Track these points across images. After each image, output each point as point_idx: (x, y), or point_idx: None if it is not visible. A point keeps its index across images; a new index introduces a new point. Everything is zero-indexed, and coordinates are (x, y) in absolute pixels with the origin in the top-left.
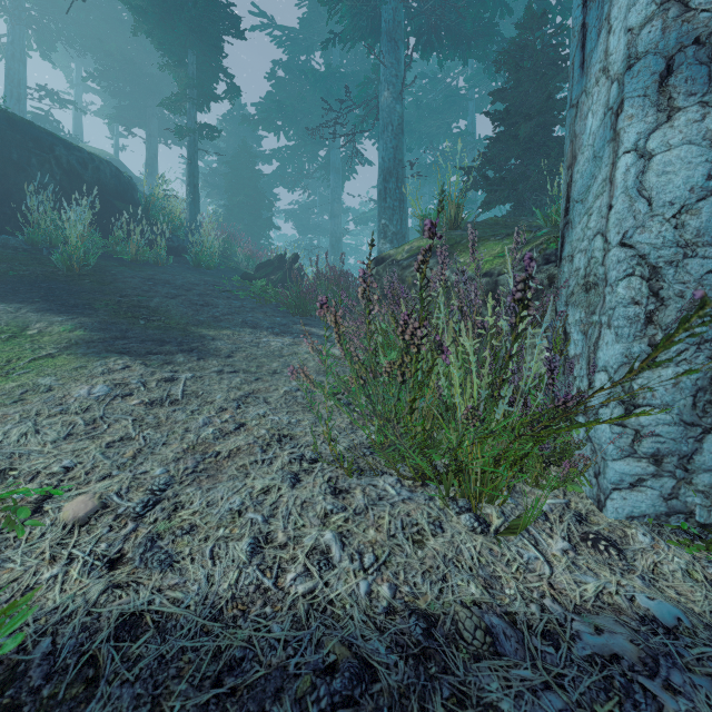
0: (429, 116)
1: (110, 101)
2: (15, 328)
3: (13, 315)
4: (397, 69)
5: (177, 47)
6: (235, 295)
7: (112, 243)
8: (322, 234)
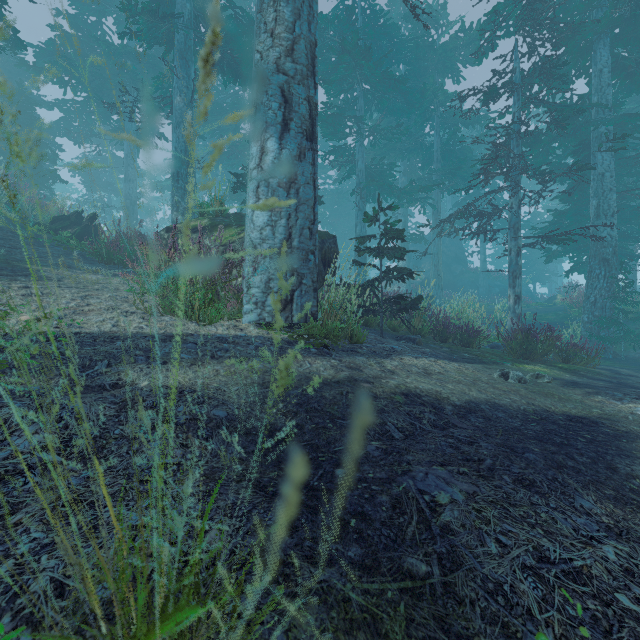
0: (221, 113)
1: None
2: None
3: None
4: (188, 82)
5: None
6: (38, 242)
7: None
8: (113, 192)
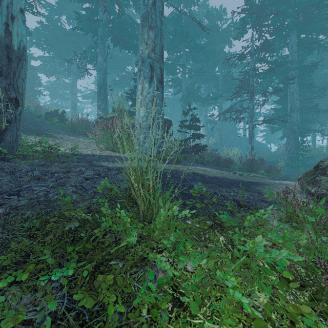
0: (117, 61)
1: None
2: None
3: None
4: (104, 50)
5: None
6: (44, 123)
7: None
8: (64, 99)
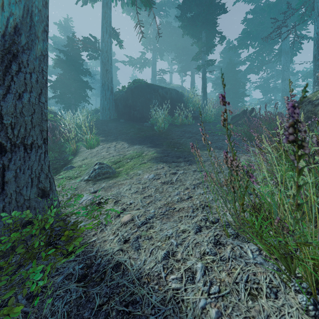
0: None
1: (180, 65)
2: (140, 153)
3: (141, 149)
4: None
5: (197, 33)
6: (217, 133)
7: (173, 119)
8: (277, 91)
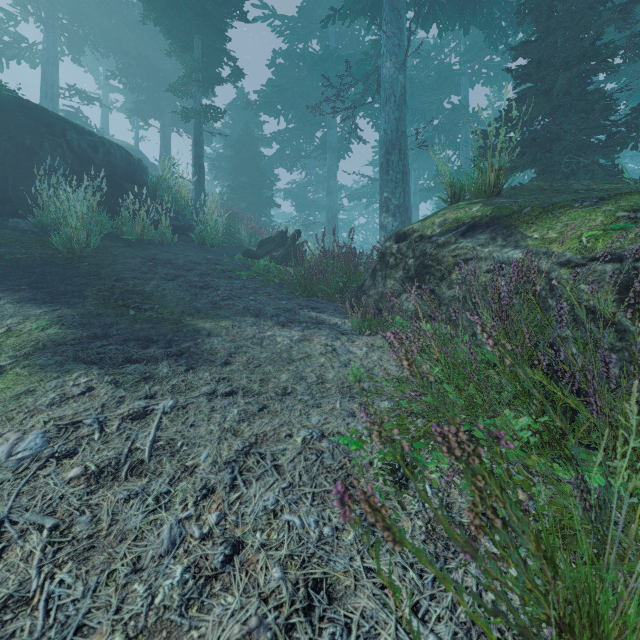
0: (423, 93)
1: (131, 98)
2: None
3: None
4: (400, 38)
5: (183, 32)
6: (237, 274)
7: (118, 223)
8: (317, 210)
